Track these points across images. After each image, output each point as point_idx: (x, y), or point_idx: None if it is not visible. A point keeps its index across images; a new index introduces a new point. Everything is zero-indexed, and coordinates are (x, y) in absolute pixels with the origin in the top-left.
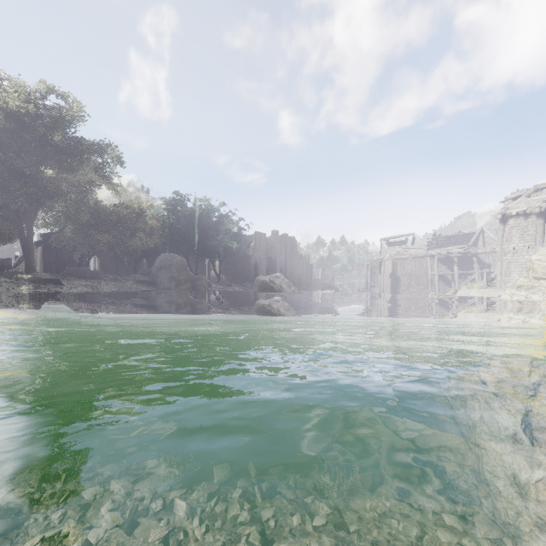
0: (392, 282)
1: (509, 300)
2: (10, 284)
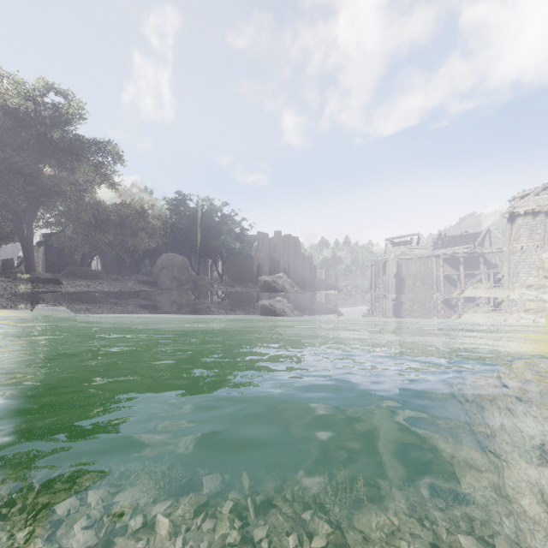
0: (397, 283)
1: (519, 300)
2: (8, 283)
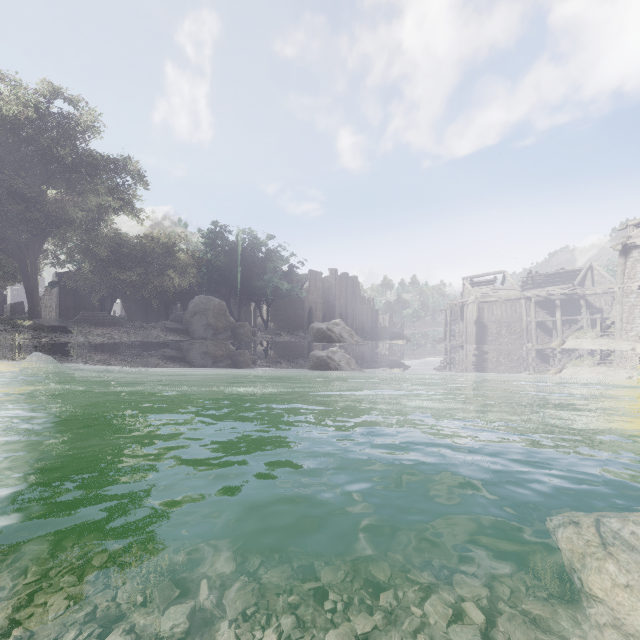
0: (478, 331)
1: None
2: (2, 332)
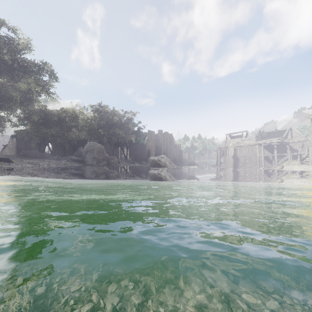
0: (234, 161)
1: None
2: None
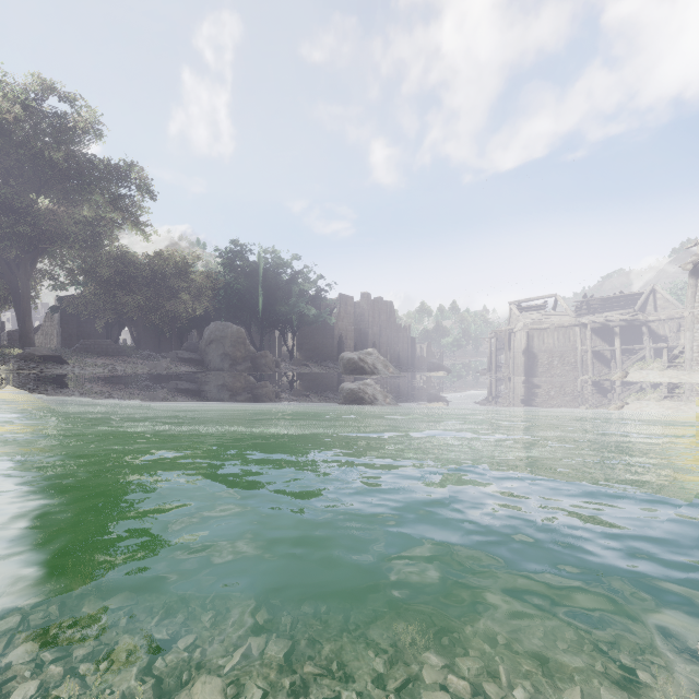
0: (527, 361)
1: None
2: None
